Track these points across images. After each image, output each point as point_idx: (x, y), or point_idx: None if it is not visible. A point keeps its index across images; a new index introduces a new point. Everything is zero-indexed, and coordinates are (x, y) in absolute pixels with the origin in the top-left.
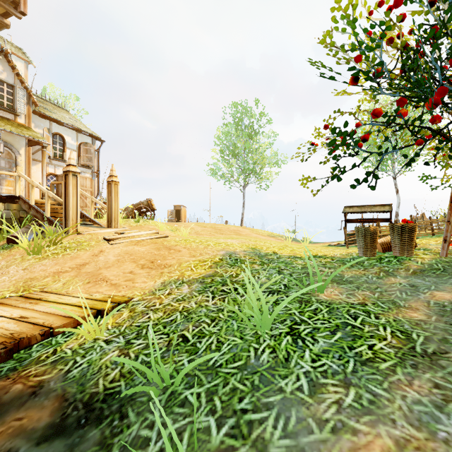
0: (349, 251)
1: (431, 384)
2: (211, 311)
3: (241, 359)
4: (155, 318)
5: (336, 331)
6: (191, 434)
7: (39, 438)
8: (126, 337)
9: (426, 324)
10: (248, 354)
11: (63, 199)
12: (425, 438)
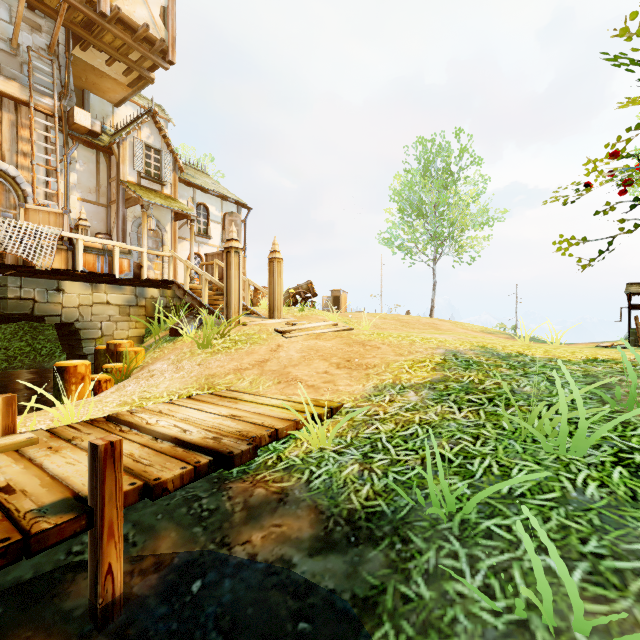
0: None
1: None
2: (466, 426)
3: (553, 490)
4: (386, 429)
5: None
6: (524, 573)
7: (309, 549)
8: (359, 449)
9: None
10: (560, 484)
11: (225, 282)
12: None
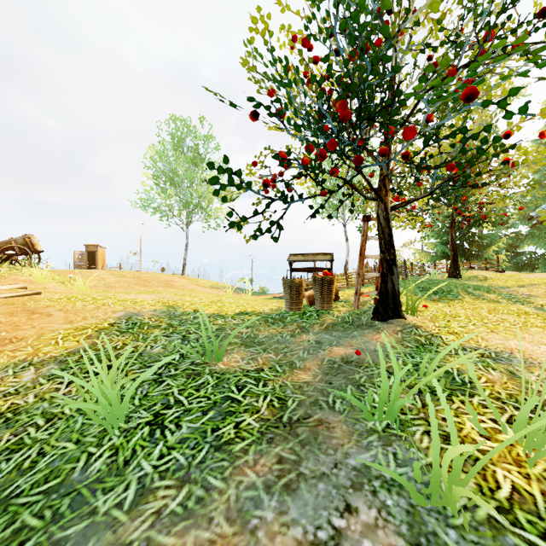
0: (282, 305)
1: (275, 459)
2: (55, 406)
3: (60, 475)
4: None
5: (210, 410)
6: None
7: None
8: None
9: (308, 386)
10: (74, 465)
11: None
12: (233, 534)
